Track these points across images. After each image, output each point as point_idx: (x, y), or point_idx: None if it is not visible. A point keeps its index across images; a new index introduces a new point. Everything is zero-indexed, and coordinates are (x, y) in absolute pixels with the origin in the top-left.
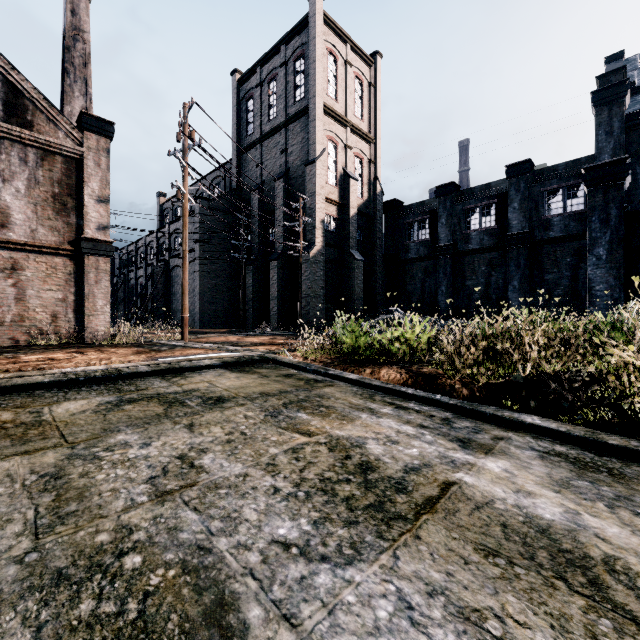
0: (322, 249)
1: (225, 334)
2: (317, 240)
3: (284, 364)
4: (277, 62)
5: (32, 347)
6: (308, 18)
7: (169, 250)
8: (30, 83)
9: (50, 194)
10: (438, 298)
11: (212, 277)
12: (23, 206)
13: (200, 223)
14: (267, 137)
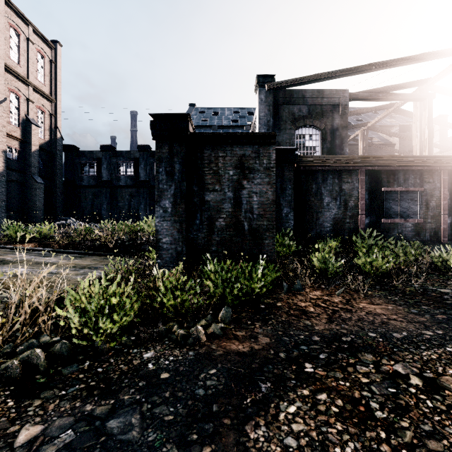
0: (4, 172)
1: None
2: None
3: None
4: None
5: None
6: None
7: None
8: None
9: None
10: (102, 212)
11: None
12: None
13: None
14: None
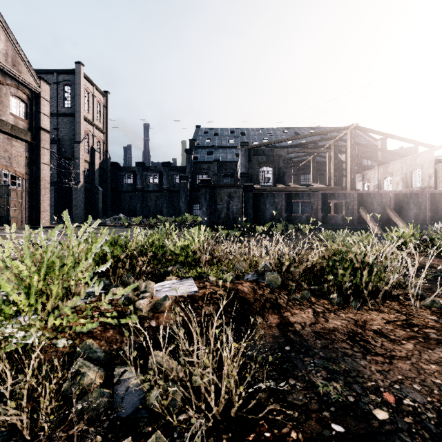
0: (83, 184)
1: None
2: (81, 180)
3: (109, 226)
4: (50, 79)
5: None
6: (75, 71)
7: None
8: None
9: None
10: (137, 209)
11: None
12: None
13: None
14: None
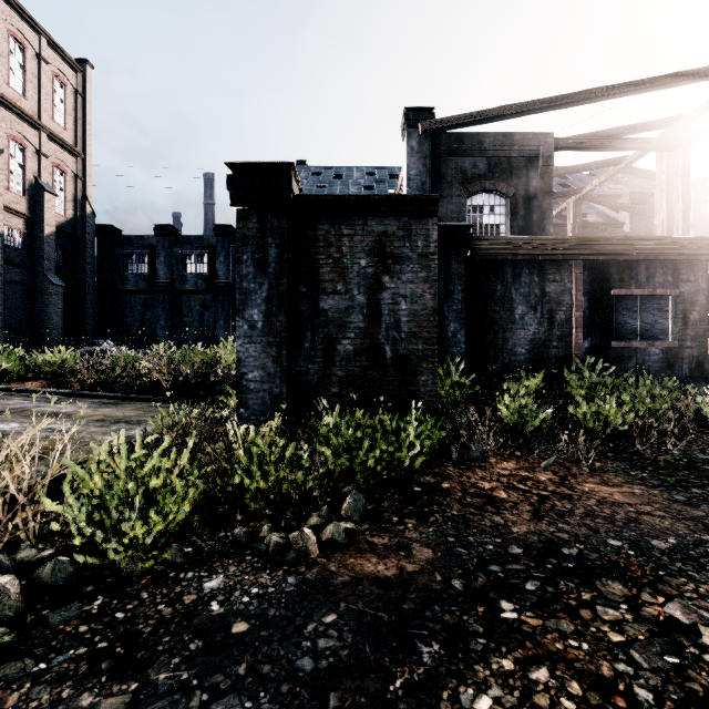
0: None
1: None
2: None
3: None
4: None
5: None
6: None
7: None
8: None
9: None
10: (157, 332)
11: None
12: None
13: None
14: None
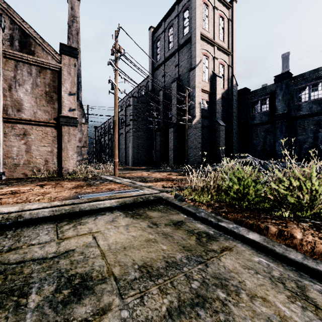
0: (199, 120)
1: (142, 170)
2: (196, 114)
3: (174, 206)
4: (173, 16)
5: (28, 179)
6: None
7: (118, 126)
8: (32, 29)
9: (44, 92)
10: (276, 148)
11: (138, 139)
12: (29, 99)
13: (132, 110)
14: (167, 59)
